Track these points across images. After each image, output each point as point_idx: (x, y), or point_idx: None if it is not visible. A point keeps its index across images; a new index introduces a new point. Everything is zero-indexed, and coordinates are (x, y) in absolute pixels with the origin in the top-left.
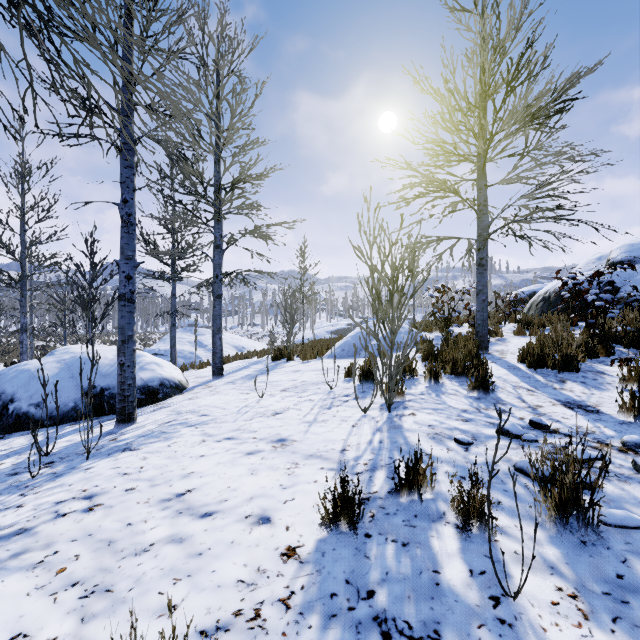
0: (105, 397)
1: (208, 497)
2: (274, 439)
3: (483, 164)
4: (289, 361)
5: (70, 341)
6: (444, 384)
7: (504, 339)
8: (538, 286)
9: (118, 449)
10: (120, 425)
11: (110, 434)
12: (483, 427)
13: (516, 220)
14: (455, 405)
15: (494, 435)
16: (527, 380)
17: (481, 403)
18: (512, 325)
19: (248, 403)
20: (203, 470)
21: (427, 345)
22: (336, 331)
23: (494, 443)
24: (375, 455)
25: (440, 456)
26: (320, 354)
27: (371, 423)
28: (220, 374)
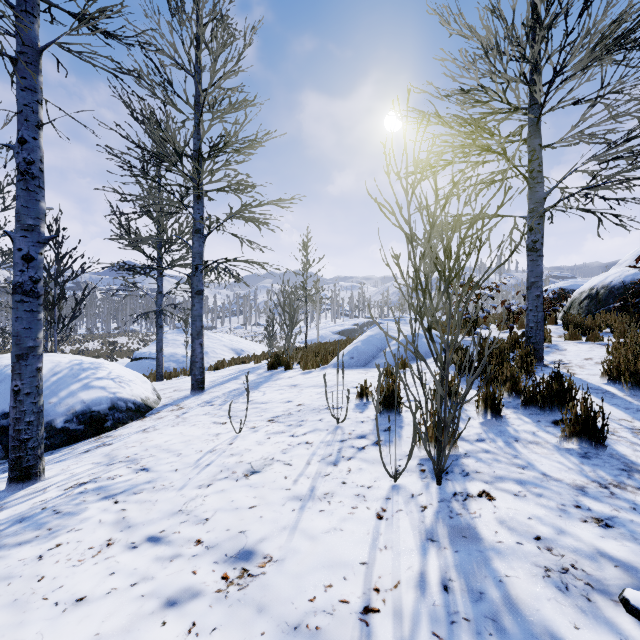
0: None
1: None
2: (231, 550)
3: (538, 116)
4: (287, 370)
5: (68, 342)
6: (508, 419)
7: (555, 345)
8: (567, 283)
9: None
10: (12, 486)
11: None
12: None
13: (590, 186)
14: (553, 472)
15: None
16: None
17: (598, 468)
18: (554, 327)
19: (217, 444)
20: None
21: (463, 354)
22: (342, 331)
23: None
24: None
25: None
26: (324, 362)
27: (411, 512)
28: (200, 388)
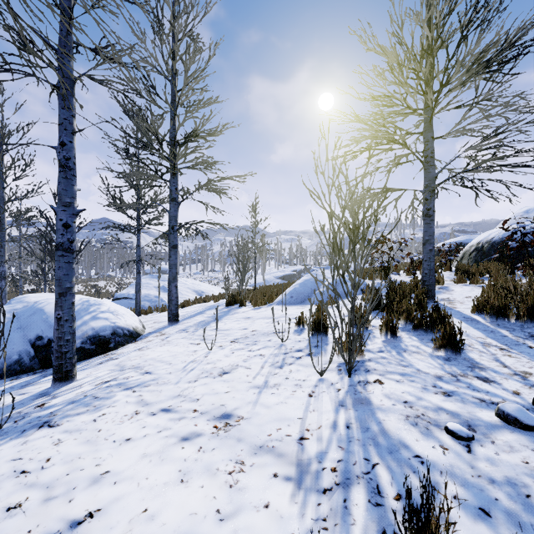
0: (52, 349)
1: (111, 533)
2: (217, 414)
3: (430, 116)
4: (241, 307)
5: None
6: (401, 338)
7: (446, 287)
8: (464, 238)
9: (37, 423)
10: (56, 384)
11: (42, 396)
12: (474, 407)
13: (467, 170)
14: (424, 368)
15: (496, 423)
16: (492, 335)
17: (454, 366)
18: (449, 273)
19: (196, 357)
20: (121, 469)
21: (375, 294)
22: (283, 277)
23: (503, 438)
24: (344, 452)
25: (435, 461)
26: (270, 300)
27: (331, 392)
28: (175, 320)
